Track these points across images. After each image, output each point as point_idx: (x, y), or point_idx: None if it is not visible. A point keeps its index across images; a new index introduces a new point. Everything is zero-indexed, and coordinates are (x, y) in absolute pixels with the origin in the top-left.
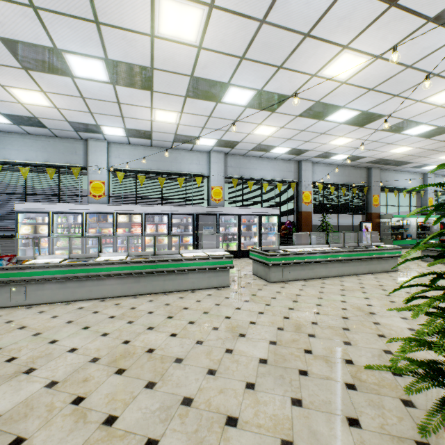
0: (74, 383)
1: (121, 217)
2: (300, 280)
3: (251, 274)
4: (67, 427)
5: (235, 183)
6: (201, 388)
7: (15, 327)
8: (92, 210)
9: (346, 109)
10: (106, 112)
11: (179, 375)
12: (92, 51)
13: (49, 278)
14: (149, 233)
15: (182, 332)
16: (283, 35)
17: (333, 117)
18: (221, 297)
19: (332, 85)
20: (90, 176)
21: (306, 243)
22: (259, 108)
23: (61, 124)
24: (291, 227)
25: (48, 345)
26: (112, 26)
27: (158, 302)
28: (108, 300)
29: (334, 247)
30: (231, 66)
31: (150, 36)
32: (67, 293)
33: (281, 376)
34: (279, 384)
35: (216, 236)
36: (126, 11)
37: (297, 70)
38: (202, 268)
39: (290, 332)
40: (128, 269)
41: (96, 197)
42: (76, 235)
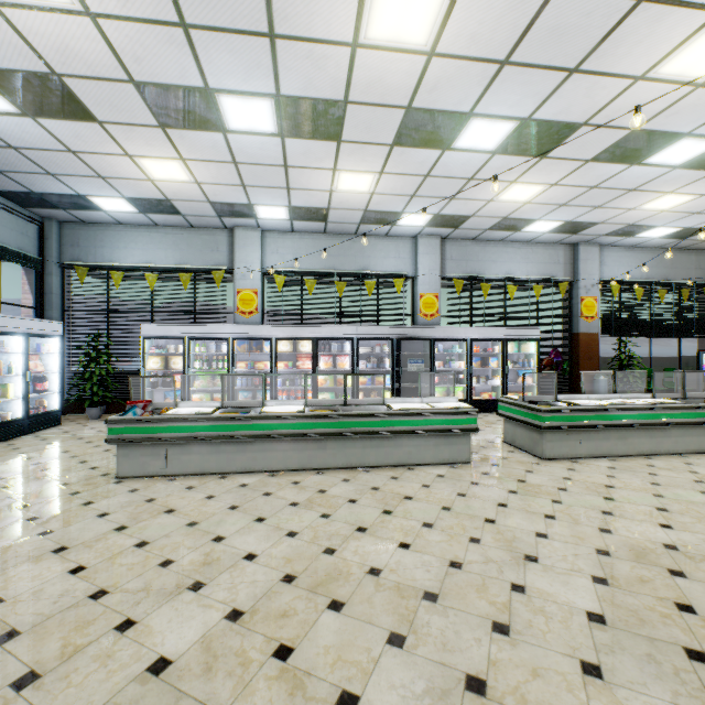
0: (268, 618)
1: (282, 344)
2: (599, 458)
3: (501, 442)
4: (278, 703)
5: (459, 286)
6: (492, 660)
7: (160, 510)
8: (241, 334)
9: (693, 138)
10: (264, 184)
11: (440, 627)
12: (258, 85)
13: (197, 437)
14: (324, 369)
15: (418, 542)
16: (593, 5)
17: (661, 157)
18: (463, 482)
19: (674, 92)
20: (237, 283)
21: (588, 390)
22: (518, 153)
23: (200, 207)
24: (560, 361)
25: (212, 544)
26: (294, 39)
27: (359, 484)
28: (279, 475)
29: (664, 399)
30: (481, 80)
31: (351, 46)
32: (222, 460)
33: (649, 657)
34: (654, 676)
35: (429, 374)
36: (319, 8)
37: (606, 72)
38: (425, 429)
39: (627, 560)
40: (309, 427)
41: (246, 314)
42: (219, 371)
